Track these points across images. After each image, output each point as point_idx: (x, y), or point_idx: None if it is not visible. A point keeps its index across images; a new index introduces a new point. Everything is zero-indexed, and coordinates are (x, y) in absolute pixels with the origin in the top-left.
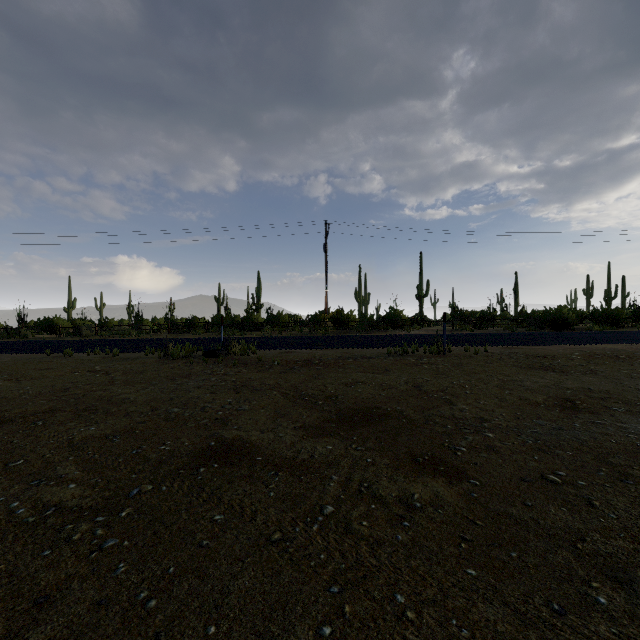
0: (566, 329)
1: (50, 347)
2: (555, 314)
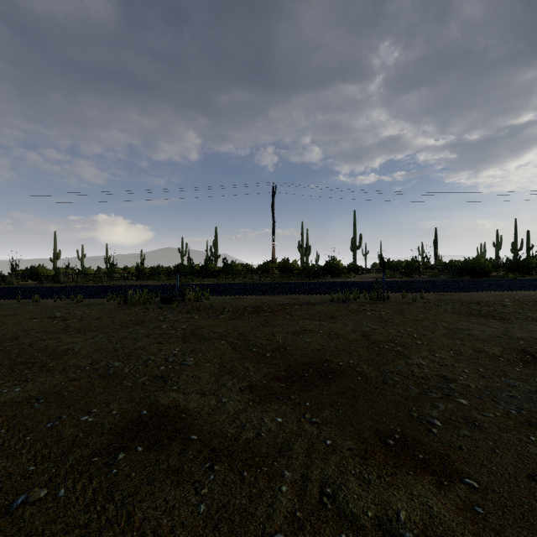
0: (483, 276)
1: (25, 293)
2: (473, 263)
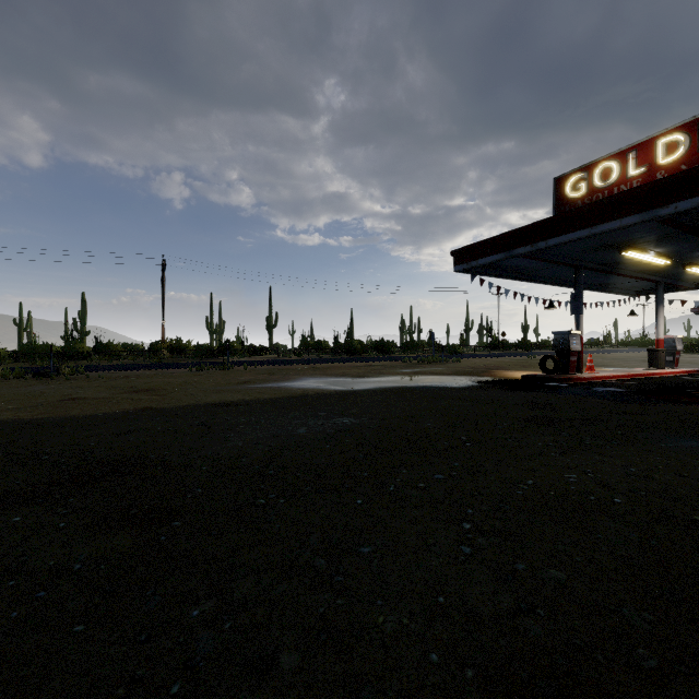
0: (357, 356)
1: None
2: (349, 345)
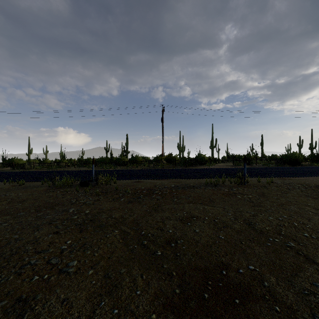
0: (297, 165)
1: None
2: (291, 156)
